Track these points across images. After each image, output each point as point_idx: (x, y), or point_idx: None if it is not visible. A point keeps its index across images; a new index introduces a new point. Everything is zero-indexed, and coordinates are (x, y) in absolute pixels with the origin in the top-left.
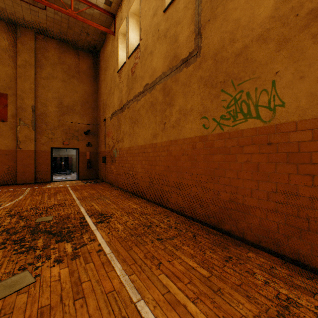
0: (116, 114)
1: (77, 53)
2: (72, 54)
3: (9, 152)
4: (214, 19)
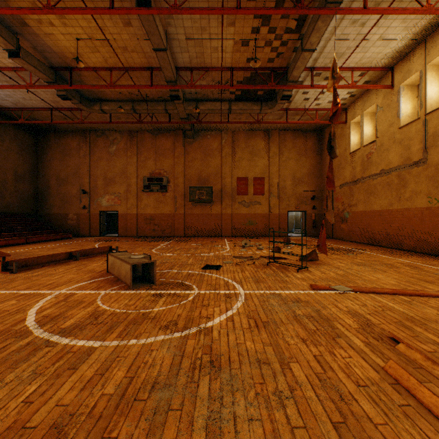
0: (347, 184)
1: (305, 135)
2: (301, 138)
3: (264, 215)
4: (435, 147)
